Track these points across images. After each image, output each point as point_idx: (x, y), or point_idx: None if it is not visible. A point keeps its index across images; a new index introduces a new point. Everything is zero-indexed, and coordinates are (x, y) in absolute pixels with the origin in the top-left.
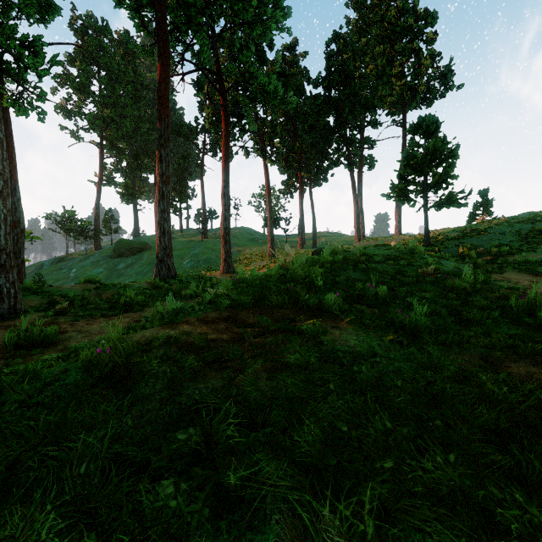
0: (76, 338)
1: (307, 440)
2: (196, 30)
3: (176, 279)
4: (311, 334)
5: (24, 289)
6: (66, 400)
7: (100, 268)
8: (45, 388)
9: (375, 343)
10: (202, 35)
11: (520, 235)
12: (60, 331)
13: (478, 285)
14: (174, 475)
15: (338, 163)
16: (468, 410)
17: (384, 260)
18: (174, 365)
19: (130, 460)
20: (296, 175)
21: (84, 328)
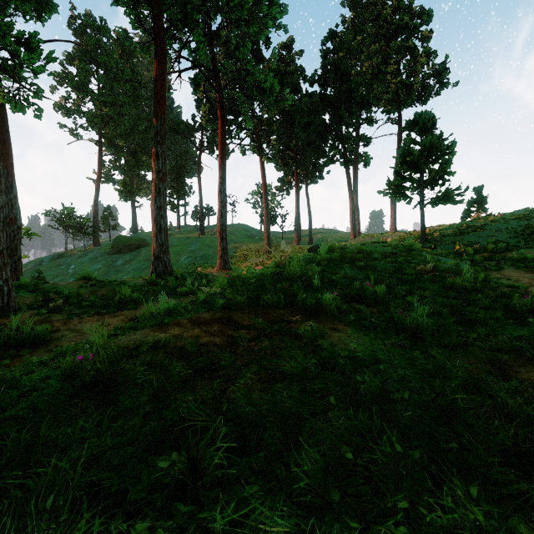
0: (68, 337)
1: (307, 471)
2: (193, 27)
3: (172, 275)
4: (308, 338)
5: (20, 286)
6: (42, 414)
7: (98, 264)
8: (21, 399)
9: (376, 347)
10: (199, 31)
11: (516, 232)
12: (52, 330)
13: (478, 283)
14: (153, 510)
15: (334, 161)
16: (483, 425)
17: (381, 257)
18: (162, 373)
19: (106, 489)
20: (292, 172)
21: (77, 326)
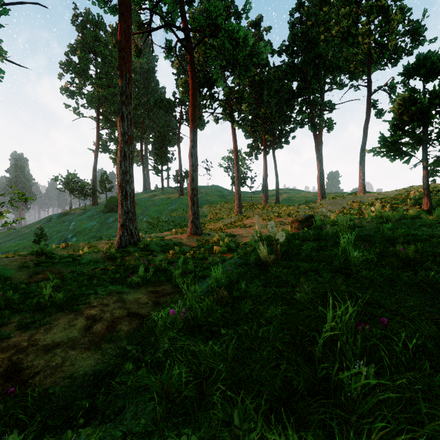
0: None
1: None
2: None
3: (136, 246)
4: None
5: None
6: None
7: (93, 221)
8: None
9: None
10: None
11: None
12: None
13: None
14: None
15: (302, 124)
16: None
17: None
18: None
19: None
20: (261, 138)
21: None
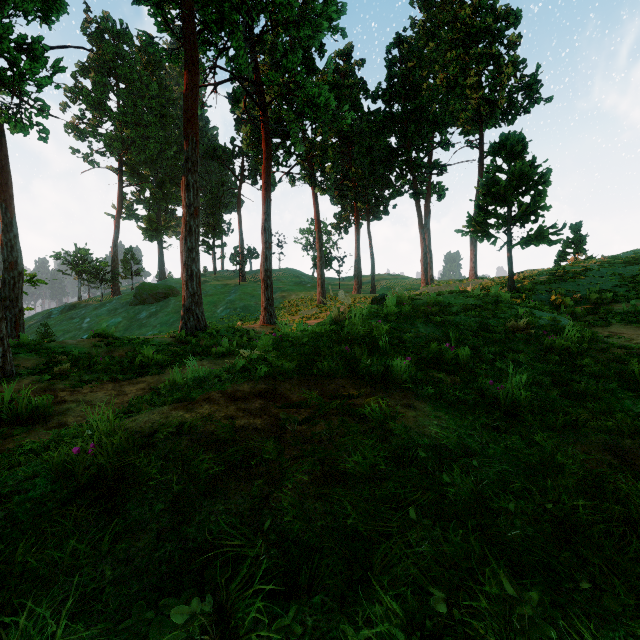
0: (75, 411)
1: (383, 632)
2: (231, 30)
3: (206, 332)
4: (376, 420)
5: (19, 345)
6: (23, 528)
7: (118, 317)
8: None
9: (464, 430)
10: (238, 35)
11: (625, 279)
12: (56, 401)
13: (584, 344)
14: None
15: (401, 192)
16: (615, 547)
17: (462, 310)
18: (184, 471)
19: None
20: (351, 207)
21: (86, 396)
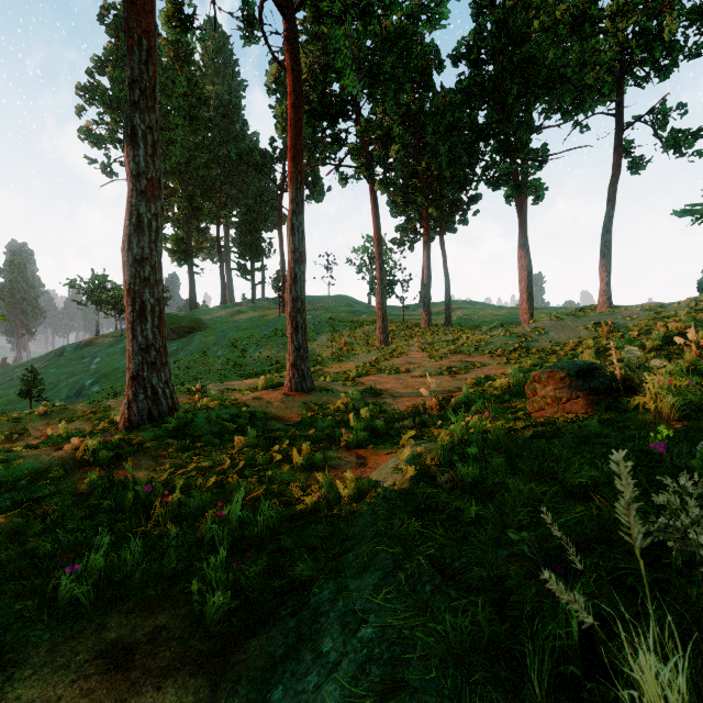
0: None
1: None
2: None
3: (160, 427)
4: None
5: None
6: None
7: None
8: None
9: None
10: None
11: None
12: None
13: None
14: None
15: (498, 185)
16: None
17: None
18: None
19: None
20: (420, 214)
21: None
